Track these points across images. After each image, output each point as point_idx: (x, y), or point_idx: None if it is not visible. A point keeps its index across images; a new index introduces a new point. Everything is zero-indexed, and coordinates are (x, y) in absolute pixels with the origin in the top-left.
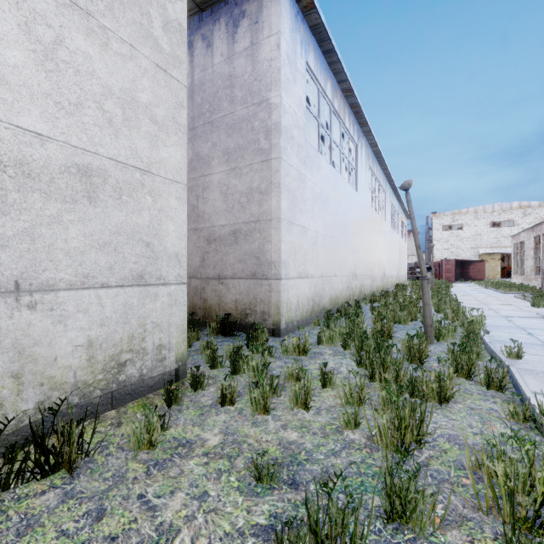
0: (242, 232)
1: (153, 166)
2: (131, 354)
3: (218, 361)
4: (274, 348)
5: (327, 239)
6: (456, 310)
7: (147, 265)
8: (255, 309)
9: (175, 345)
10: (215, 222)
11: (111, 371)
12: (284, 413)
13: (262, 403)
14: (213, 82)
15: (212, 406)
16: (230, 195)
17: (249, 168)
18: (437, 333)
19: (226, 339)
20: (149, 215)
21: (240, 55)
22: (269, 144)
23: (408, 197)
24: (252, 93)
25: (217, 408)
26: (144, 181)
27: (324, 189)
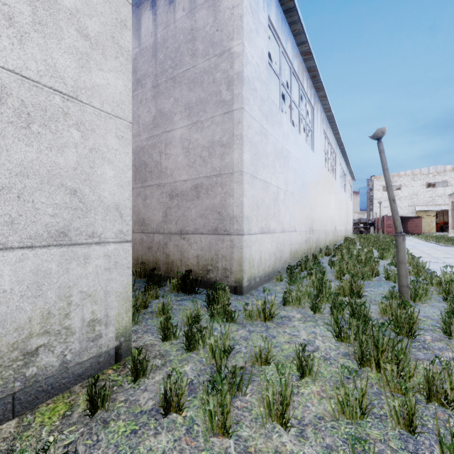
0: (204, 187)
1: (82, 92)
2: (46, 338)
3: (170, 332)
4: (237, 309)
5: (288, 195)
6: (419, 266)
7: (73, 219)
8: (216, 265)
9: (115, 317)
10: (177, 177)
11: (12, 364)
12: (252, 433)
13: (220, 418)
14: (175, 37)
15: (151, 414)
16: (192, 149)
17: (210, 121)
18: (413, 294)
19: (186, 297)
20: (75, 154)
21: (201, 7)
22: (230, 95)
23: (381, 147)
24: (213, 44)
25: (157, 418)
26: (69, 109)
27: (285, 146)
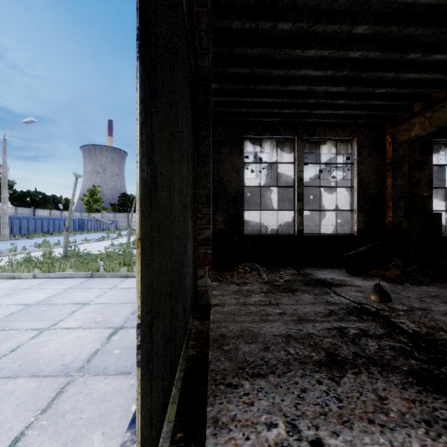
0: None
1: None
2: None
3: None
4: None
5: None
6: None
7: None
8: None
9: None
10: None
11: None
12: None
13: None
14: None
15: None
16: None
17: None
18: None
19: None
20: None
21: None
22: None
23: None
24: None
25: None
26: None
27: None
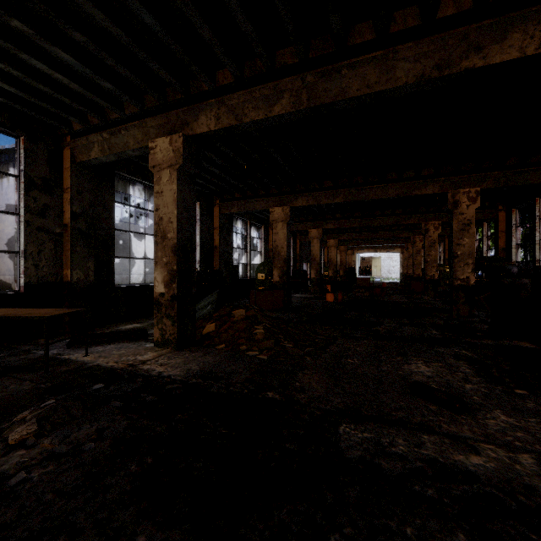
0: None
1: None
2: None
3: None
4: None
5: None
6: None
7: None
8: None
9: None
10: None
11: None
12: None
13: None
14: None
15: None
16: None
17: None
18: None
19: None
20: None
21: None
22: None
23: None
24: None
25: None
26: None
27: None
